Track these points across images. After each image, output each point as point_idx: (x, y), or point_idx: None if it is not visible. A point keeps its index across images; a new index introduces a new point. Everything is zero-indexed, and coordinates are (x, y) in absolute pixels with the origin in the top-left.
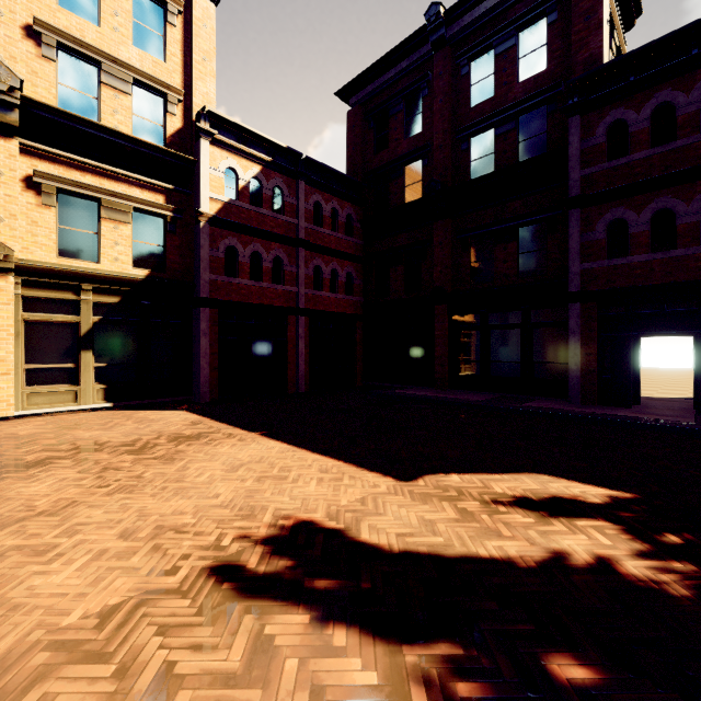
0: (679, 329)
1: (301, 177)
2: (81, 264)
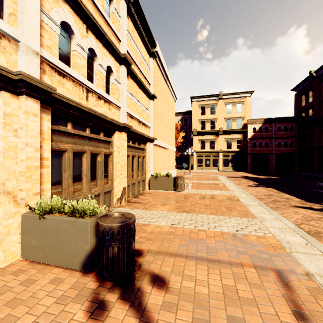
0: None
1: (273, 122)
2: (229, 150)
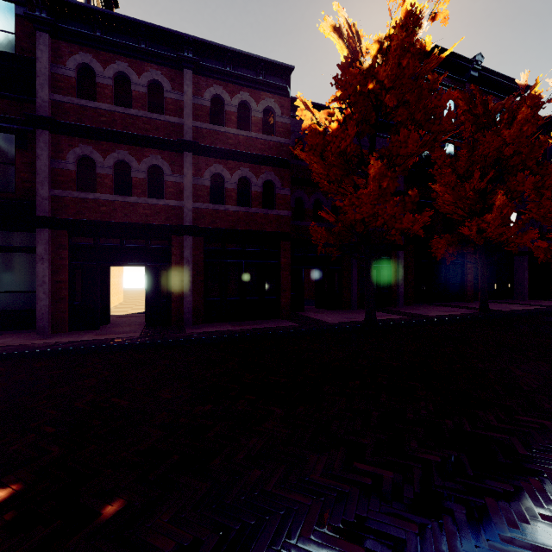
0: (134, 261)
1: None
2: None
